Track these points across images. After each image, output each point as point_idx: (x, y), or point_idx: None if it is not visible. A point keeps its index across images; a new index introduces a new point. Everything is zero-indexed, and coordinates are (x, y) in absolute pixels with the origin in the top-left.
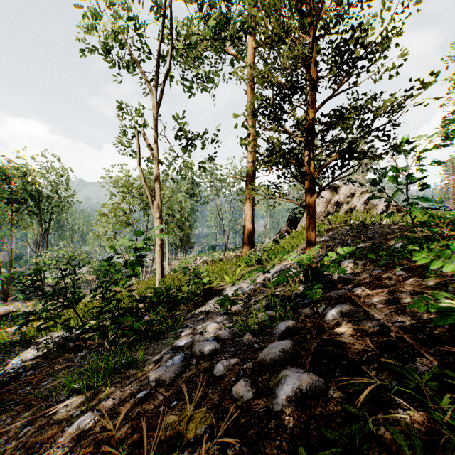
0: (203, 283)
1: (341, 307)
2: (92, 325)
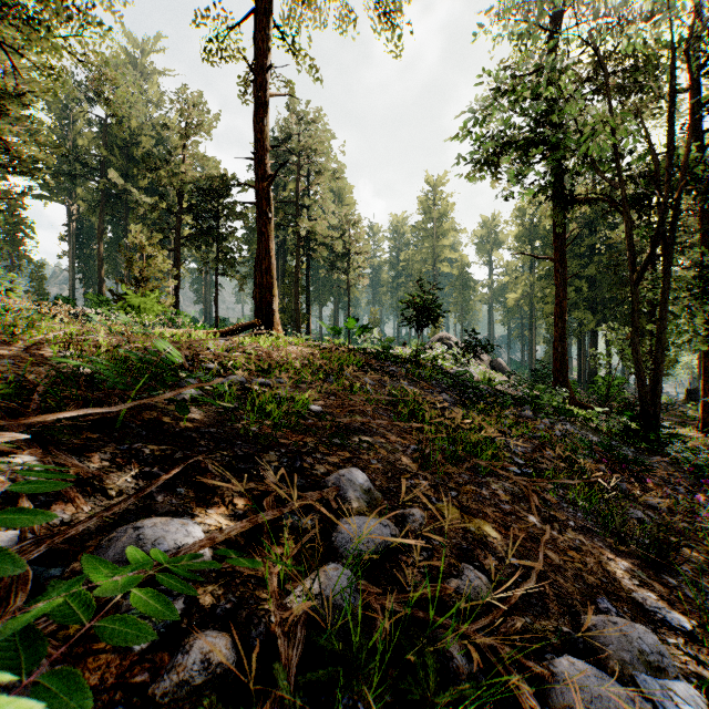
0: None
1: (172, 520)
2: None
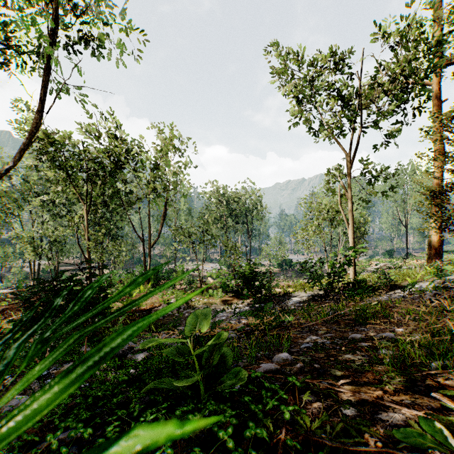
0: (390, 279)
1: None
2: (327, 291)
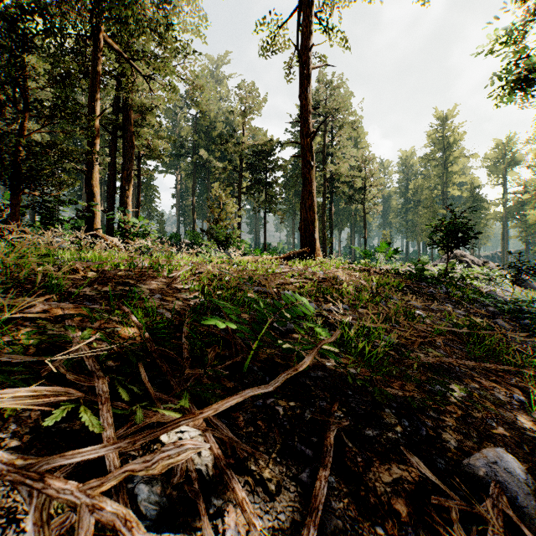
0: None
1: None
2: None
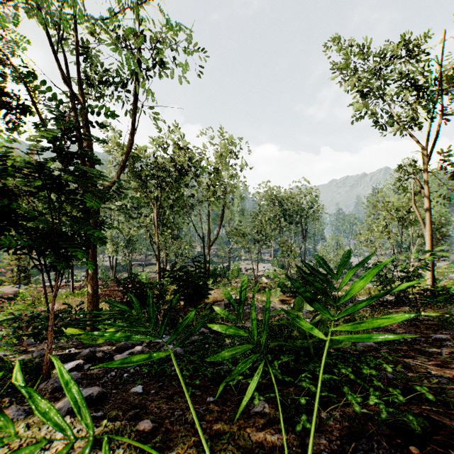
0: None
1: None
2: (398, 296)
